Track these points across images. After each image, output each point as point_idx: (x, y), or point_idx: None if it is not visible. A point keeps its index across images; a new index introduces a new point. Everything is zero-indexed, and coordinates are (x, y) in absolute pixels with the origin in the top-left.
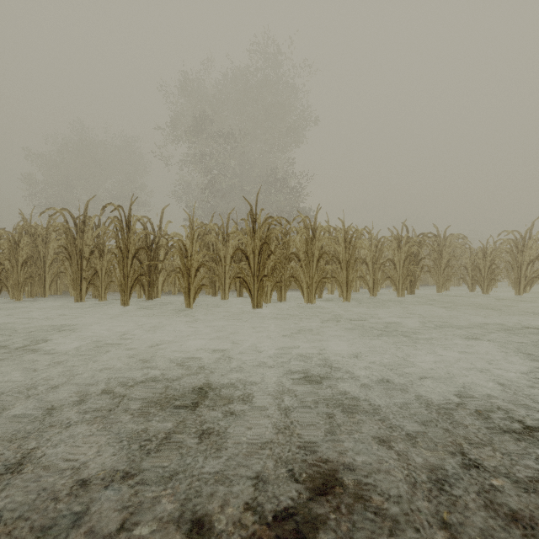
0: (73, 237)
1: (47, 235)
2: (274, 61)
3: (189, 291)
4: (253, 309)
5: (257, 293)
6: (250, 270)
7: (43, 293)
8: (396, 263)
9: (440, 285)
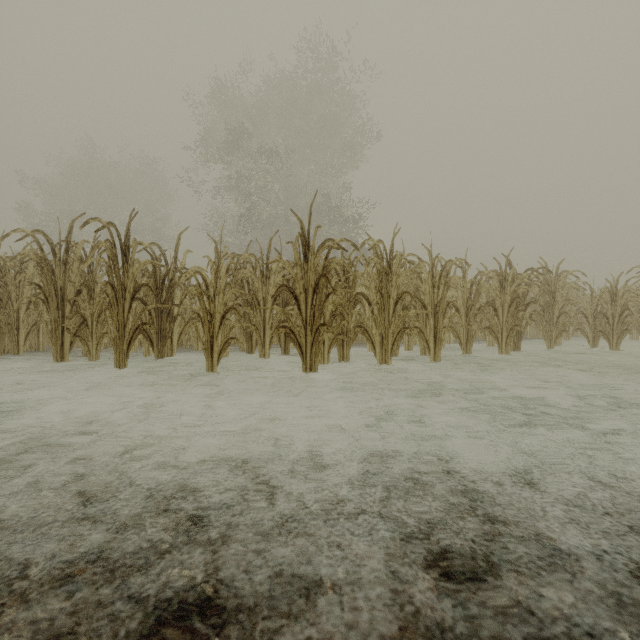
0: (52, 272)
1: (21, 270)
2: (326, 62)
3: (211, 347)
4: (304, 373)
5: (310, 350)
6: (300, 317)
7: (15, 349)
8: (497, 308)
9: (553, 339)
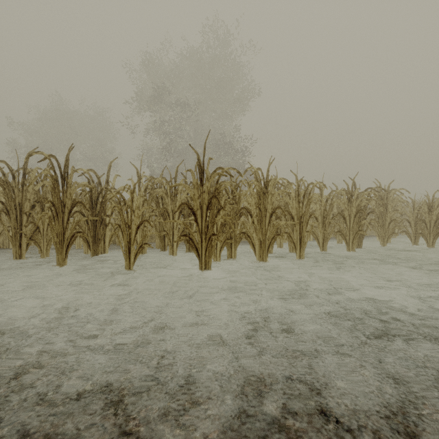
0: (13, 191)
1: None
2: (223, 40)
3: (129, 251)
4: (200, 270)
5: (205, 253)
6: (197, 227)
7: None
8: (346, 217)
9: (386, 239)
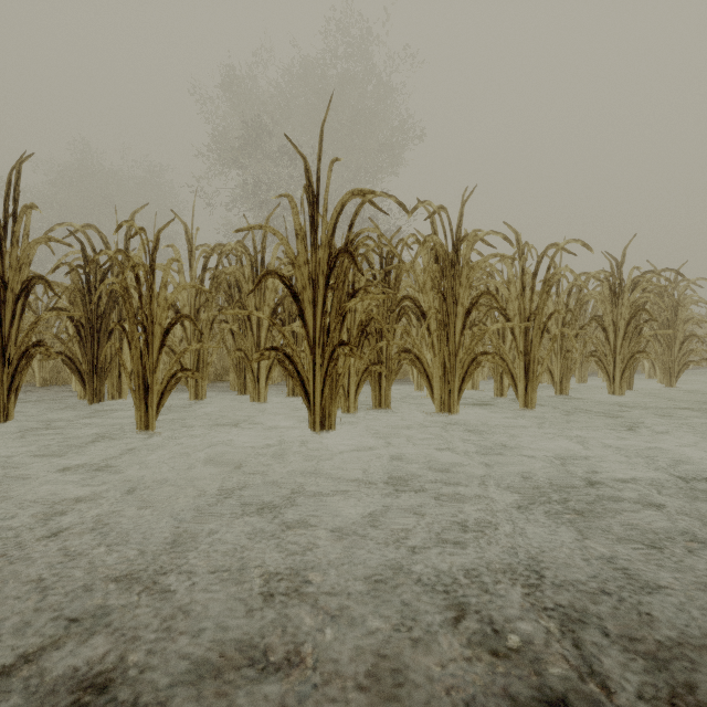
0: None
1: None
2: (359, 46)
3: (145, 386)
4: (311, 432)
5: (321, 390)
6: (304, 331)
7: None
8: (607, 327)
9: (674, 373)
